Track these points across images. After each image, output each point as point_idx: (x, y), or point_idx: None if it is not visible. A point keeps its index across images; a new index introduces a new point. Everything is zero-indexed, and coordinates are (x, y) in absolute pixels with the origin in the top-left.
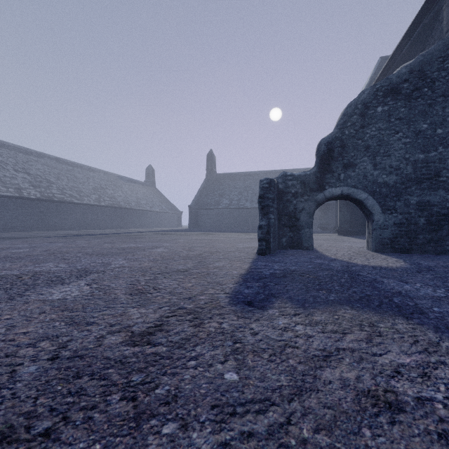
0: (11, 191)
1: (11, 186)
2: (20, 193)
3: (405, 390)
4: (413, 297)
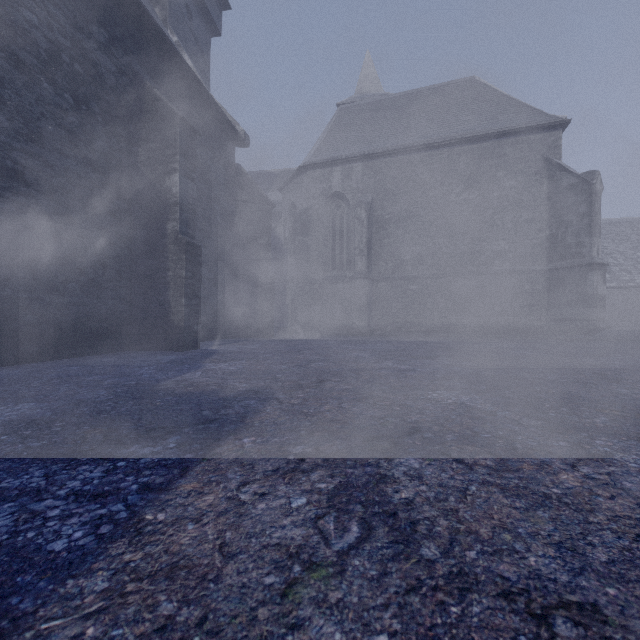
0: None
1: None
2: None
3: (223, 375)
4: (77, 400)
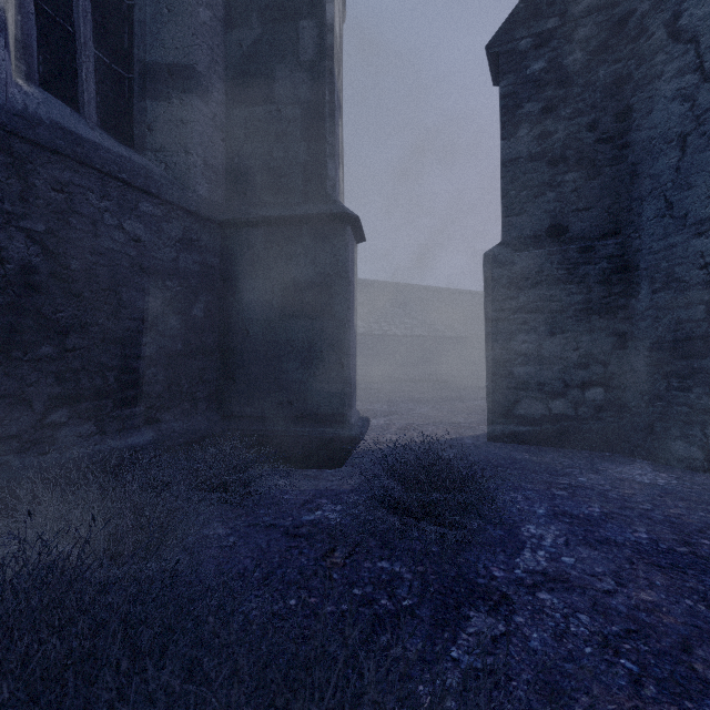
0: (450, 332)
1: (449, 327)
2: (455, 333)
3: None
4: None
